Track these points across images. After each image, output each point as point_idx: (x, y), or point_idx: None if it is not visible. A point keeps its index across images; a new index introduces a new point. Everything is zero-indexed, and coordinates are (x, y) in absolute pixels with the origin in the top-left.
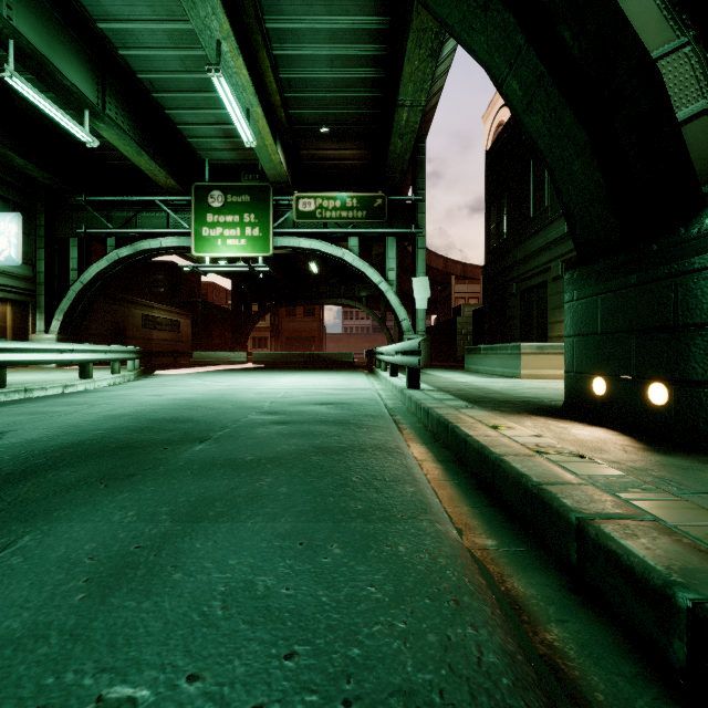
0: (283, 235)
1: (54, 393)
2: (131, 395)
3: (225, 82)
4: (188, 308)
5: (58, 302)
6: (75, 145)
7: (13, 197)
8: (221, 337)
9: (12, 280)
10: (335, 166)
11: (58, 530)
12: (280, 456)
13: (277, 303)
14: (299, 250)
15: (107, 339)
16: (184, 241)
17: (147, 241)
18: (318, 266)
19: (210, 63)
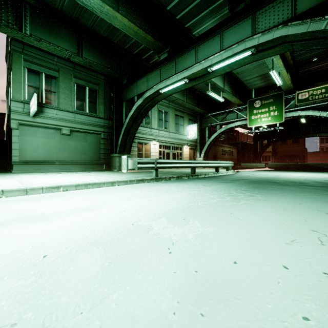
0: (289, 111)
1: (225, 174)
2: (250, 175)
3: (274, 71)
4: (235, 145)
5: (202, 148)
6: (207, 98)
7: (192, 118)
8: (248, 157)
9: (192, 142)
10: (320, 70)
11: (293, 187)
12: (324, 186)
13: (277, 139)
14: (297, 116)
15: (212, 159)
16: (243, 122)
17: (230, 124)
18: (304, 118)
19: (270, 69)
